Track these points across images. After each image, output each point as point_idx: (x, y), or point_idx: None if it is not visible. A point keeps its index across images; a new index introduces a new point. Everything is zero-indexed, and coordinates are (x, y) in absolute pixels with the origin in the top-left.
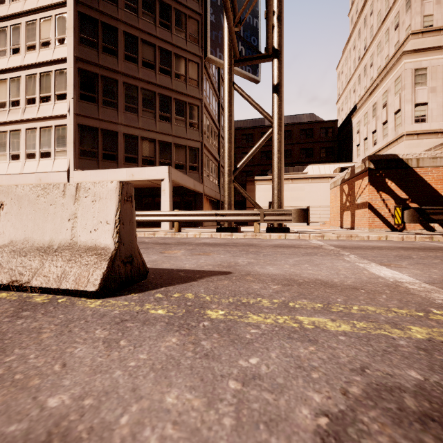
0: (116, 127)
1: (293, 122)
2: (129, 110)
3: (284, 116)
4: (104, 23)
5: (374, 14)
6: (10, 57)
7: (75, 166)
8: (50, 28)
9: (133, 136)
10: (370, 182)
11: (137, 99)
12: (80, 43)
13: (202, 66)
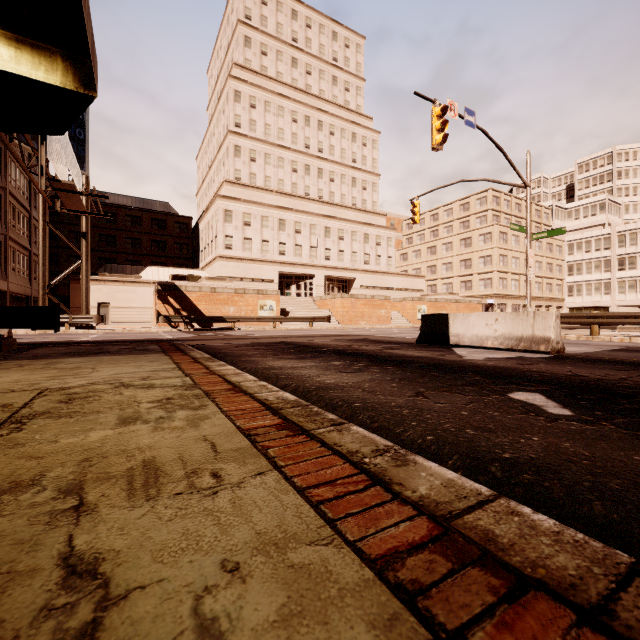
0: None
1: (144, 207)
2: None
3: (132, 197)
4: None
5: (215, 137)
6: None
7: None
8: None
9: None
10: (159, 298)
11: None
12: None
13: (7, 152)
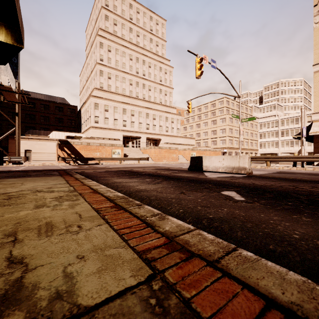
0: None
1: (51, 100)
2: None
3: (44, 94)
4: None
5: (89, 65)
6: None
7: None
8: None
9: None
10: (59, 148)
11: None
12: None
13: None
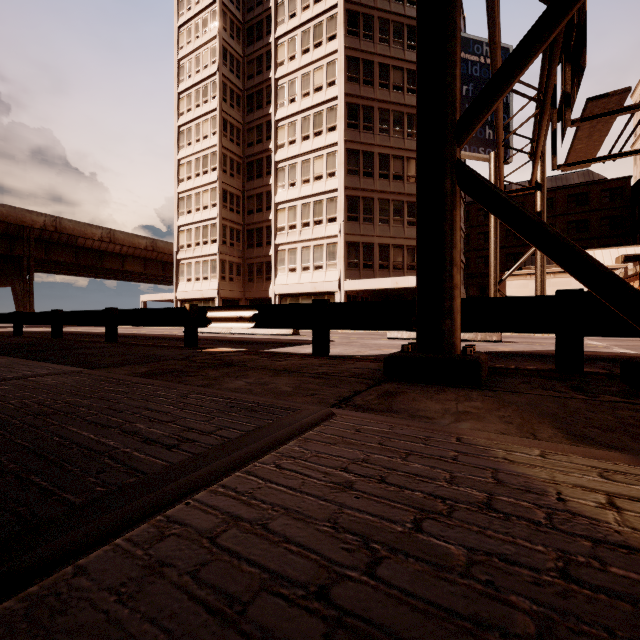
0: (372, 239)
1: (556, 185)
2: (382, 222)
3: None
4: (364, 151)
5: None
6: (288, 191)
7: (344, 276)
8: (322, 164)
9: (385, 245)
10: None
11: (388, 211)
12: (347, 174)
13: None
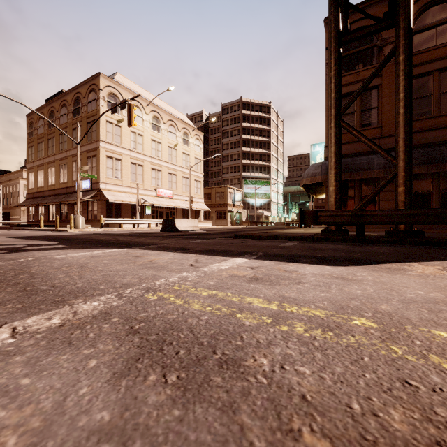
0: None
1: None
2: None
3: None
4: None
5: None
6: None
7: None
8: None
9: None
10: None
11: None
12: None
13: None
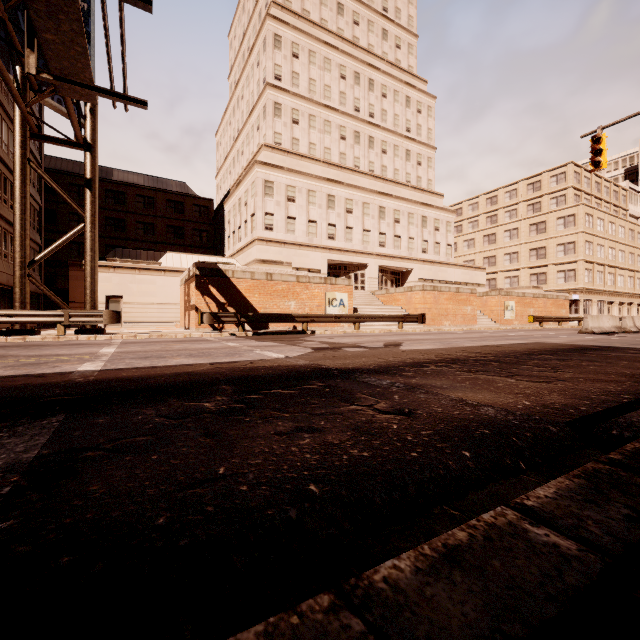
0: None
1: (158, 187)
2: None
3: (144, 175)
4: None
5: (244, 100)
6: None
7: None
8: None
9: None
10: (197, 287)
11: None
12: None
13: None
